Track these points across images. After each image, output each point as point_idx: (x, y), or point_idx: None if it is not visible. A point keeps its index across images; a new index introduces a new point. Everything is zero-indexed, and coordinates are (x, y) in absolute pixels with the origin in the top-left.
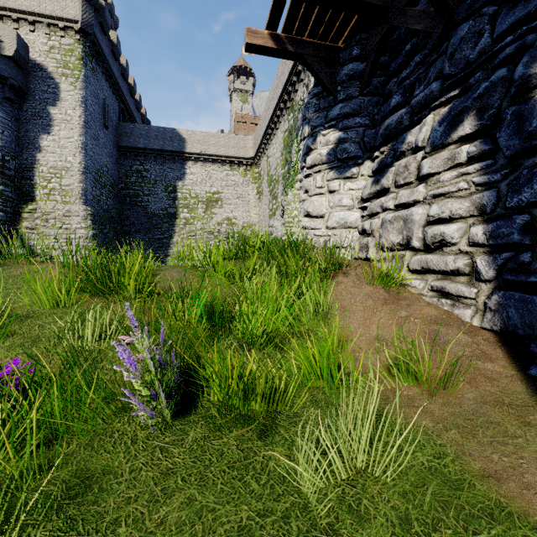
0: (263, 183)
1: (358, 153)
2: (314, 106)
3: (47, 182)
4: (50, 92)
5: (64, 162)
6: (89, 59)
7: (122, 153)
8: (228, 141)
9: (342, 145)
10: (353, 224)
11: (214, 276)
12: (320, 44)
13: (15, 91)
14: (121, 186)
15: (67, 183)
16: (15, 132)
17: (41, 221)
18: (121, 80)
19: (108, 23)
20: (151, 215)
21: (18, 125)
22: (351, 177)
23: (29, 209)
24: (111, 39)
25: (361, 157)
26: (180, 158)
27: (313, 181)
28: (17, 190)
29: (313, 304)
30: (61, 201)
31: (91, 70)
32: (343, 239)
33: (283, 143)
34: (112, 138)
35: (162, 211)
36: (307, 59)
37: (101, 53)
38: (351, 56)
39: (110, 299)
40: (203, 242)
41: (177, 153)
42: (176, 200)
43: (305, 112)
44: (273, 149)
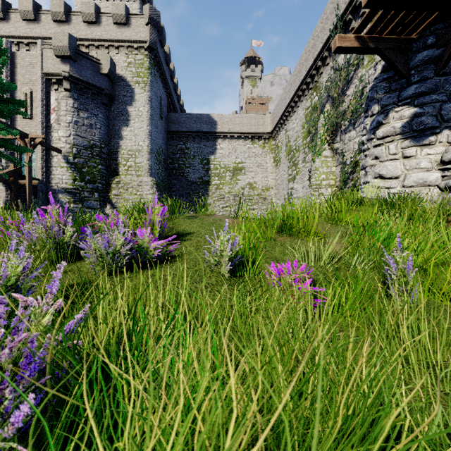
0: (280, 153)
1: (436, 124)
2: (383, 88)
3: (126, 161)
4: (128, 96)
5: (137, 146)
6: (153, 68)
7: (170, 136)
8: (250, 120)
9: (418, 119)
10: (433, 183)
11: (338, 223)
12: (395, 39)
13: (107, 97)
14: (169, 162)
15: (139, 161)
16: (107, 127)
17: (123, 189)
18: (169, 81)
19: (165, 39)
20: (191, 182)
21: (108, 122)
22: (428, 144)
23: (116, 181)
24: (165, 50)
25: (438, 127)
26: (212, 137)
27: (385, 149)
28: (108, 168)
29: (449, 242)
30: (135, 175)
31: (154, 76)
32: (422, 195)
33: (304, 118)
34: (164, 125)
35: (199, 179)
36: (385, 52)
37: (160, 62)
38: (426, 45)
39: (288, 237)
40: (230, 203)
41: (210, 133)
42: (209, 171)
43: (373, 93)
44: (292, 124)
